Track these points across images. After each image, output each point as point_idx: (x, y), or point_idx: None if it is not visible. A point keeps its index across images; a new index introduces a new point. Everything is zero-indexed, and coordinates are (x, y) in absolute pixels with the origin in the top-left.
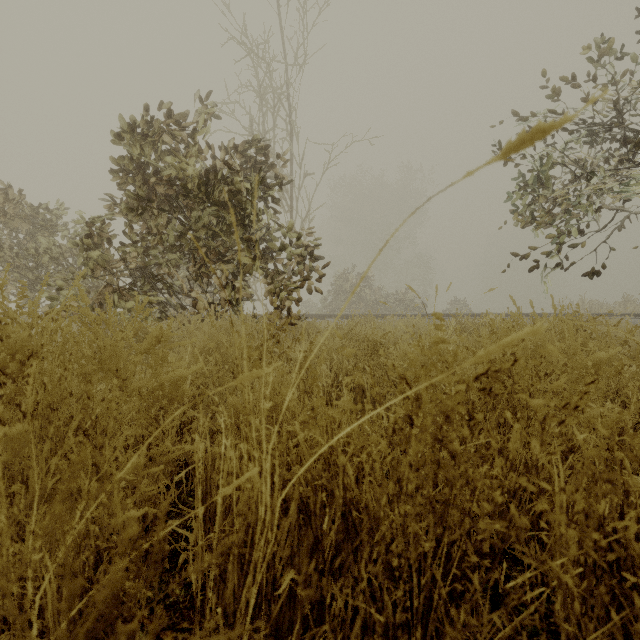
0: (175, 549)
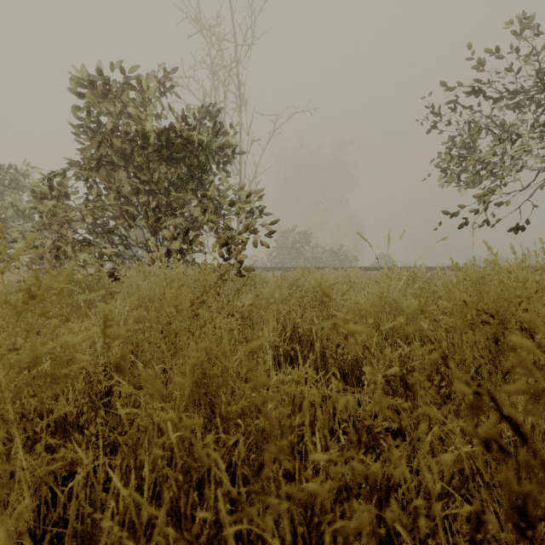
0: None
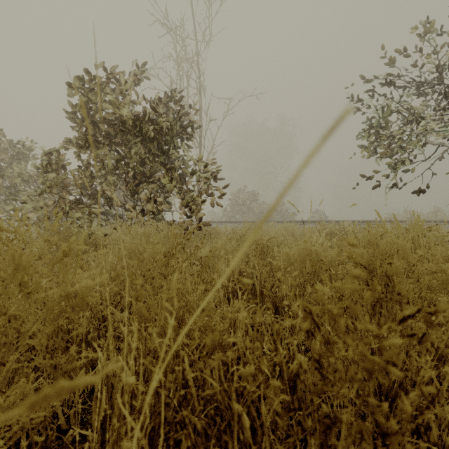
0: (81, 448)
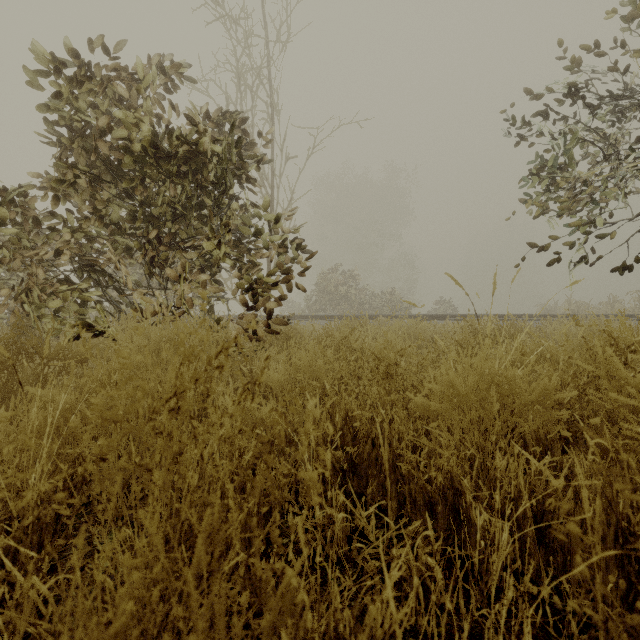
0: None
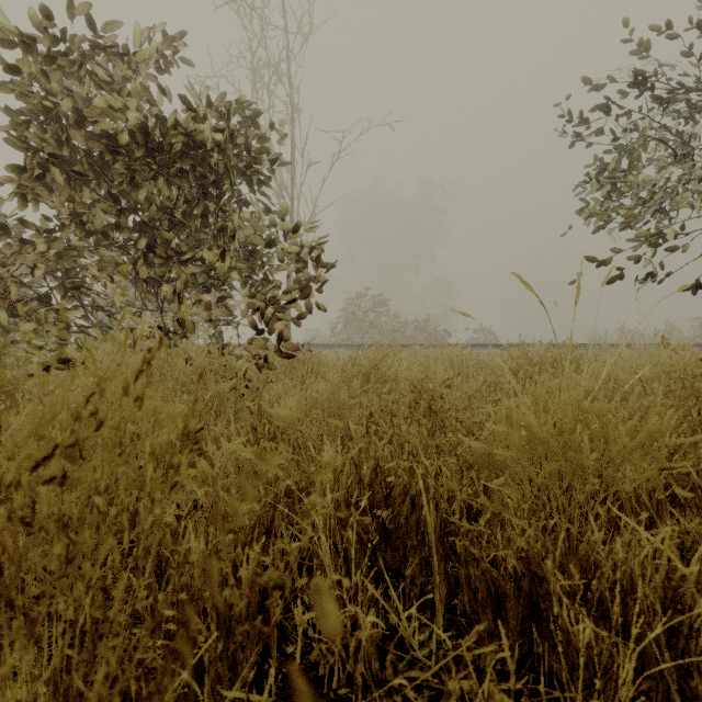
0: None
